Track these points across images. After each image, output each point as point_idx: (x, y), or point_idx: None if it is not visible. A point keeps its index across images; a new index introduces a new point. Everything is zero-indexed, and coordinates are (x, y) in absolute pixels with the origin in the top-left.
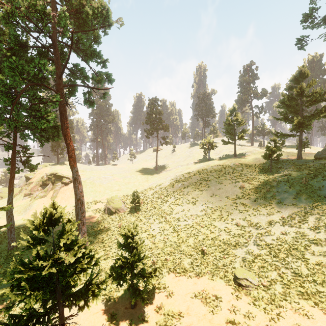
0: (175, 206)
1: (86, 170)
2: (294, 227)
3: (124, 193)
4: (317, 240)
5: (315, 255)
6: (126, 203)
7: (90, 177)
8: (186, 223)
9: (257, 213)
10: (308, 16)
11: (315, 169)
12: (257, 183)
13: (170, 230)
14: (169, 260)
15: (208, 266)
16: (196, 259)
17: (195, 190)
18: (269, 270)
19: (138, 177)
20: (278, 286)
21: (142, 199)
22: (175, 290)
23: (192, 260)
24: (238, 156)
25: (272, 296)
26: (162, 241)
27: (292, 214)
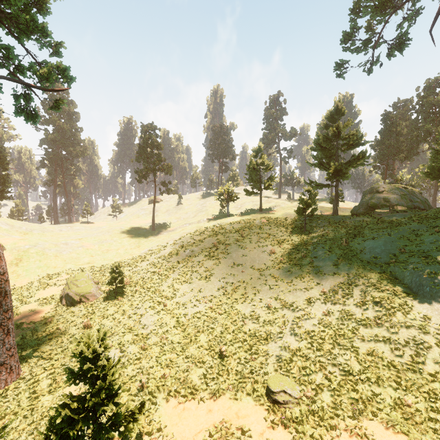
0: (181, 284)
1: (33, 232)
2: (337, 304)
3: (99, 267)
4: (366, 320)
5: (365, 342)
6: (101, 284)
7: (37, 243)
8: (197, 309)
9: (293, 287)
10: (349, 35)
11: (353, 227)
12: (290, 247)
13: (171, 324)
14: (168, 375)
15: (229, 377)
16: (211, 367)
17: (210, 258)
18: (312, 372)
19: (125, 241)
20: (326, 395)
21: (129, 276)
22: (177, 431)
23: (206, 370)
24: (265, 210)
25: (320, 413)
26: (158, 343)
27: (334, 287)
